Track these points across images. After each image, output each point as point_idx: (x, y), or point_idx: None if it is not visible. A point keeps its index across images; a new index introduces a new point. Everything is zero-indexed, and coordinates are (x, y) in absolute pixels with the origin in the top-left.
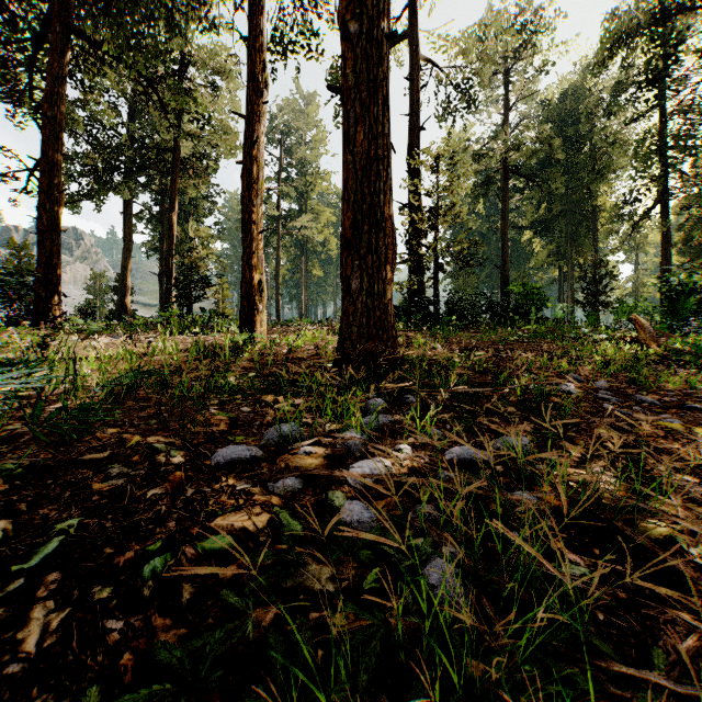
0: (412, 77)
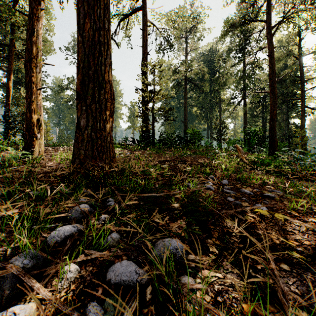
0: (144, 28)
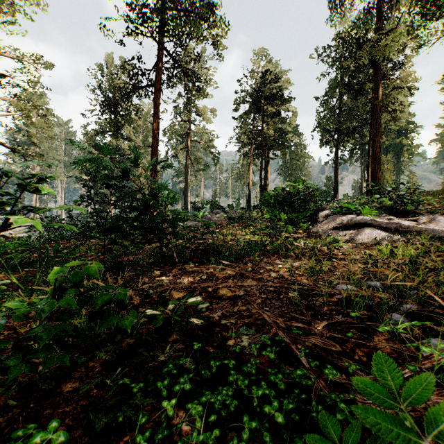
0: None
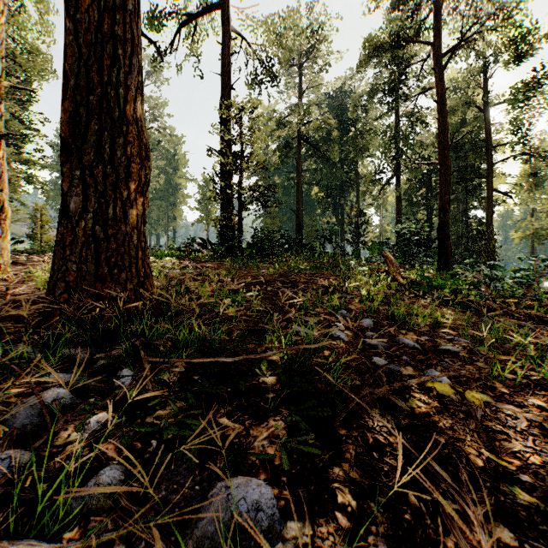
0: (224, 42)
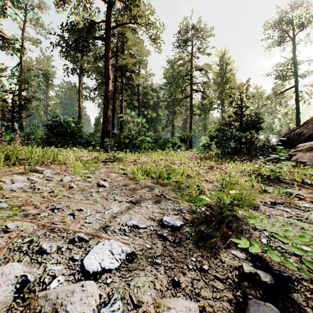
0: (20, 73)
